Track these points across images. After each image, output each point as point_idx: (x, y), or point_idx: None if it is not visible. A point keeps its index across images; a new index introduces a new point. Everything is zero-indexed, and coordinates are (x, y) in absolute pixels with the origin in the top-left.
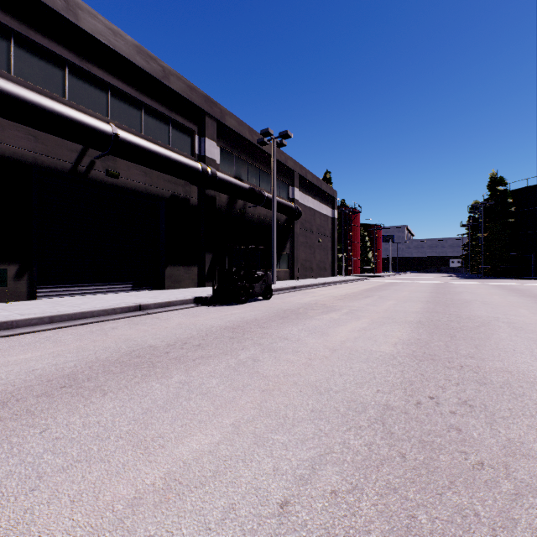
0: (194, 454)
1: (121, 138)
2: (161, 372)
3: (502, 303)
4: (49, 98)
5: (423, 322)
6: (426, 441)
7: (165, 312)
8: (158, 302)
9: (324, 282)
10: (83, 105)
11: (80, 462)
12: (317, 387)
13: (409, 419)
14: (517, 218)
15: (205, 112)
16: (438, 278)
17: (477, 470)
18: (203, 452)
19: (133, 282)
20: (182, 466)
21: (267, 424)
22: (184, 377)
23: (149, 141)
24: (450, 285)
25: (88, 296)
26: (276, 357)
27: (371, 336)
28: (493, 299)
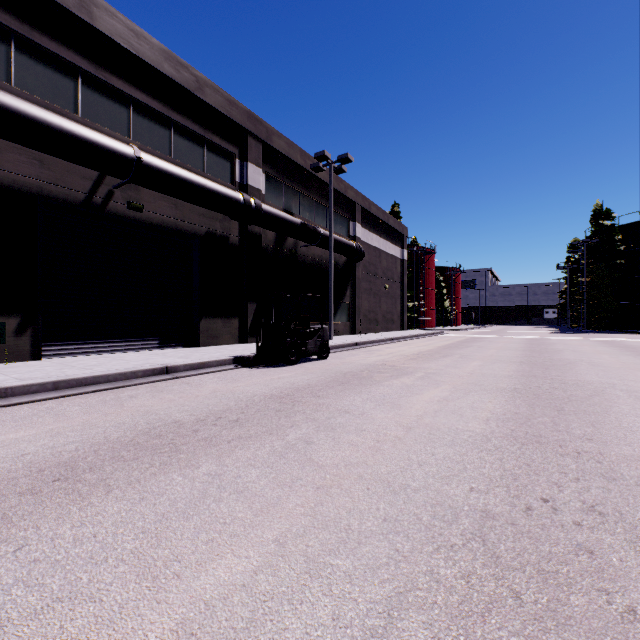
0: (221, 589)
1: (144, 163)
2: (186, 460)
3: (615, 364)
4: (56, 114)
5: (519, 390)
6: (547, 571)
7: (198, 376)
8: (189, 363)
9: (392, 337)
10: (99, 123)
11: (60, 602)
12: (390, 482)
13: (518, 533)
14: (627, 259)
15: (247, 131)
16: (530, 333)
17: (629, 622)
18: (234, 586)
19: (161, 337)
20: (203, 609)
21: (323, 541)
22: (214, 466)
23: (180, 166)
24: (546, 341)
25: (105, 355)
26: (335, 437)
27: (455, 409)
28: (603, 359)
